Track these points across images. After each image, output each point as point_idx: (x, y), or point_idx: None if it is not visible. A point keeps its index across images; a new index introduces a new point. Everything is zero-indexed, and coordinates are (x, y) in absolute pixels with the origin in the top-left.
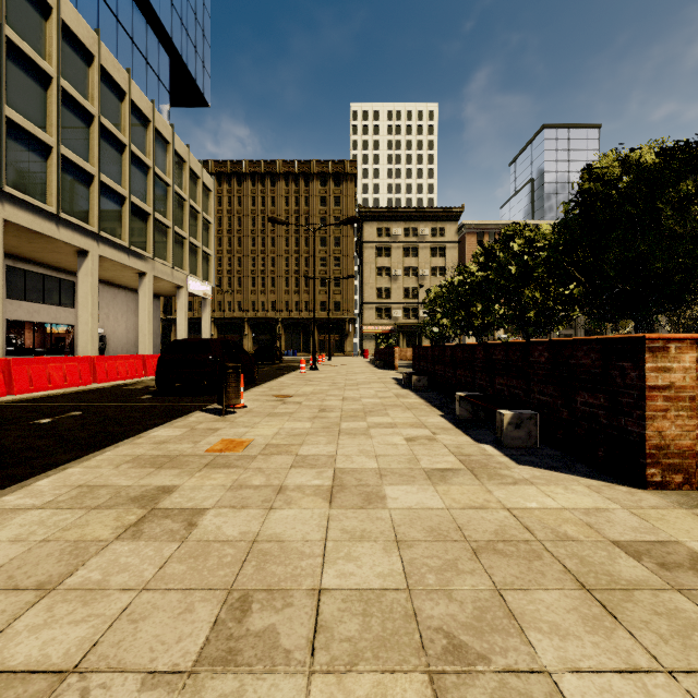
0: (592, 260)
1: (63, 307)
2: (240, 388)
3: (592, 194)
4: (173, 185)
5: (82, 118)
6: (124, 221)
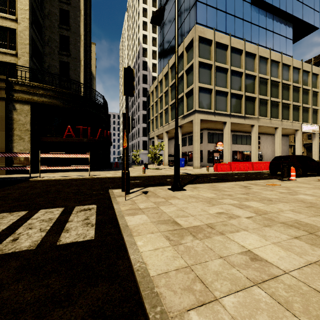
0: None
1: (247, 145)
2: (289, 172)
3: None
4: (292, 84)
5: (252, 79)
6: (268, 109)
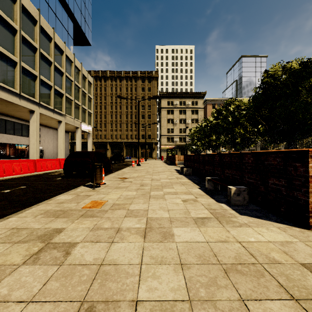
0: (269, 114)
1: (23, 136)
2: (102, 175)
3: (268, 84)
4: (74, 81)
5: (31, 49)
6: (51, 97)
